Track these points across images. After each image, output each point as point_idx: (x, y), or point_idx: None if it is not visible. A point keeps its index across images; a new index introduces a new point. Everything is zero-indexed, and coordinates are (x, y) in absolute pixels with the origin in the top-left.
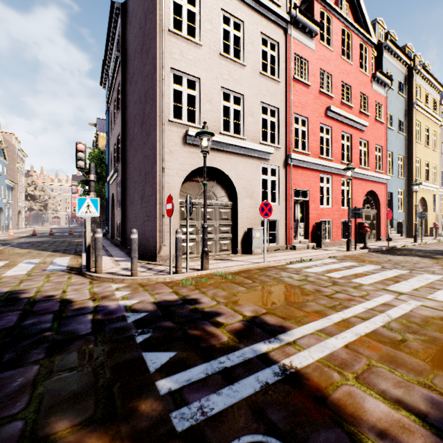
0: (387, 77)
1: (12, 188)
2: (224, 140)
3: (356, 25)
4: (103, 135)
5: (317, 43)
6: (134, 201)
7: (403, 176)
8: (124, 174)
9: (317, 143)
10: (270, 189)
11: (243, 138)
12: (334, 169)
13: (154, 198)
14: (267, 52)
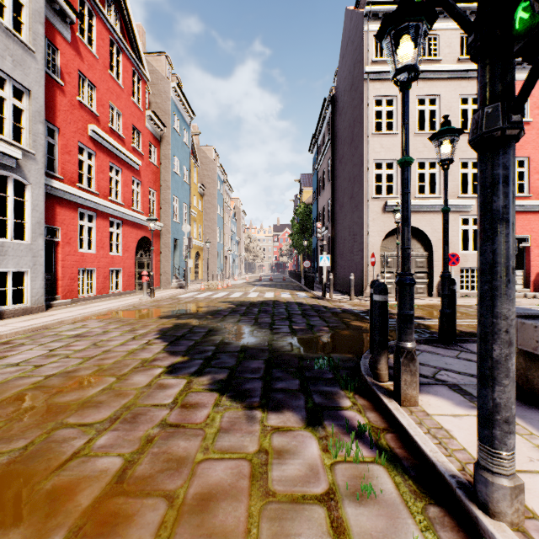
0: None
1: (238, 243)
2: (418, 203)
3: None
4: (306, 189)
5: None
6: (344, 253)
7: None
8: (334, 232)
9: None
10: (471, 238)
11: (439, 197)
12: None
13: (361, 253)
14: (468, 109)
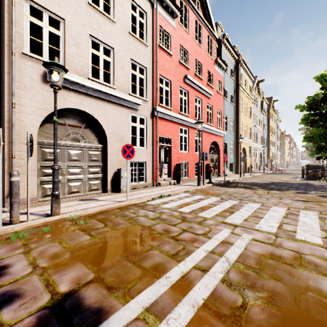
0: (224, 63)
1: None
2: (92, 85)
3: (205, 20)
4: None
5: (177, 24)
6: None
7: (233, 132)
8: None
9: (177, 102)
10: (139, 135)
11: (113, 87)
12: (190, 124)
13: (3, 136)
14: (136, 17)
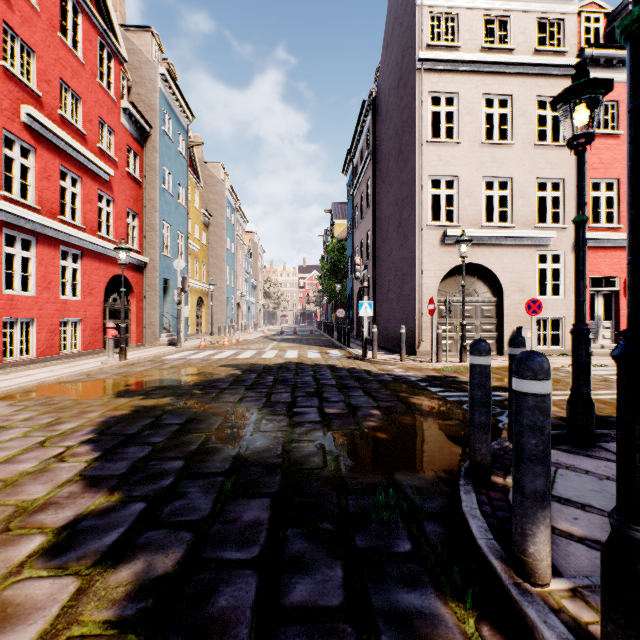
0: None
1: (255, 287)
2: (486, 234)
3: None
4: (339, 222)
5: None
6: (388, 299)
7: None
8: (375, 272)
9: None
10: (550, 280)
11: (511, 226)
12: None
13: (413, 298)
14: (546, 115)
